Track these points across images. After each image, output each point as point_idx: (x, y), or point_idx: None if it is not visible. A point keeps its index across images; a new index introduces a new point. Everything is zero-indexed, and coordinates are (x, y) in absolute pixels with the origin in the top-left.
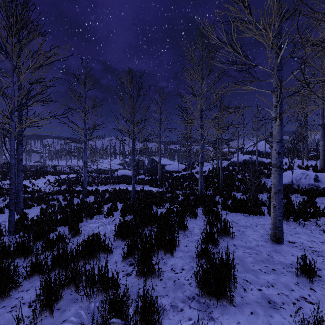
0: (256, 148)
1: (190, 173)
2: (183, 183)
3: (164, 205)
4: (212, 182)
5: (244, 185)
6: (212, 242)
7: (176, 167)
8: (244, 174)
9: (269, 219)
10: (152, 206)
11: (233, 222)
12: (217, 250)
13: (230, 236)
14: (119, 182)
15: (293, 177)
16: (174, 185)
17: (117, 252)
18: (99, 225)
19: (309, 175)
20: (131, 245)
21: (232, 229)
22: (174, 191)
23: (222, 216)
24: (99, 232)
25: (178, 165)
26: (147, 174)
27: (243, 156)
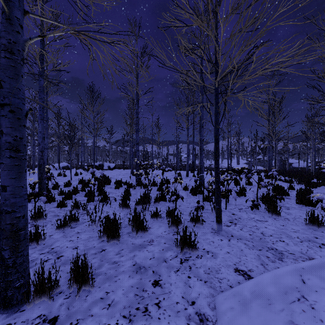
0: None
1: None
2: None
3: None
4: None
5: None
6: None
7: (302, 165)
8: None
9: None
10: None
11: None
12: None
13: None
14: None
15: None
16: None
17: None
18: None
19: None
20: None
21: None
22: None
23: None
24: None
25: (303, 163)
26: None
27: None
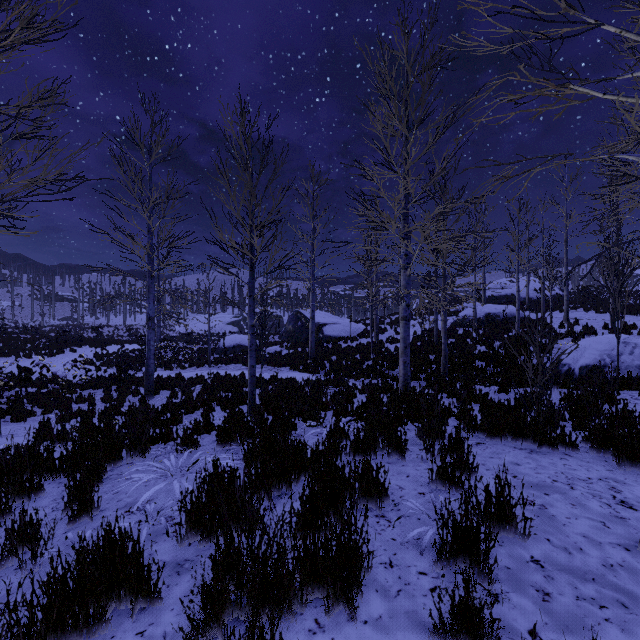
0: (517, 289)
1: (376, 341)
2: (361, 363)
3: (323, 419)
4: (423, 360)
5: (493, 367)
6: (472, 558)
7: (347, 330)
8: (493, 344)
9: (593, 461)
10: (293, 421)
11: (504, 470)
12: (490, 588)
13: (518, 528)
14: (228, 360)
15: (604, 351)
16: (344, 367)
17: (179, 588)
18: (158, 477)
19: (638, 346)
20: (214, 585)
21: (523, 508)
22: (345, 382)
23: (470, 453)
24: (120, 533)
25: (350, 326)
26: (286, 343)
27: (485, 307)
